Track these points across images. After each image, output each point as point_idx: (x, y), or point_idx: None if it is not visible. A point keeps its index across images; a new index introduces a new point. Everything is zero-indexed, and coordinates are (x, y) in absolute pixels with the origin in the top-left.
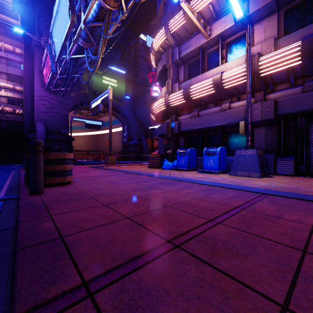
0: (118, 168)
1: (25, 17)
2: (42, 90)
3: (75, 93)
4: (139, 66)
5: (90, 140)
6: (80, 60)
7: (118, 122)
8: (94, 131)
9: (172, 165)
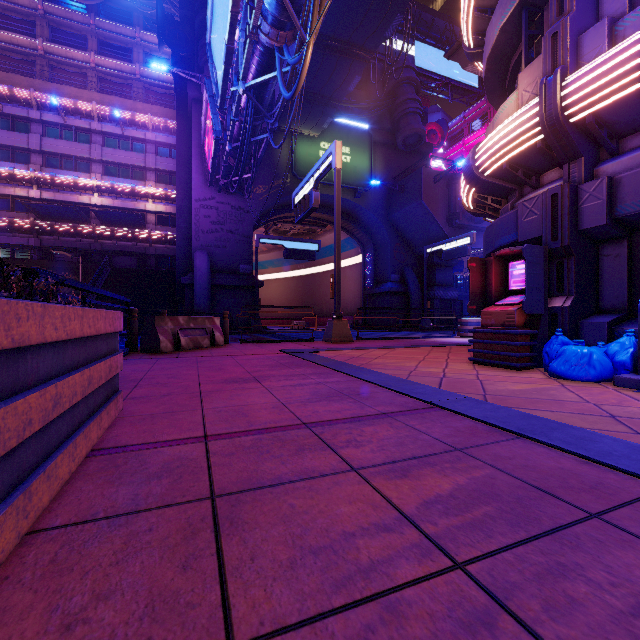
0: (364, 364)
1: (177, 50)
2: (204, 187)
3: (264, 187)
4: (402, 106)
5: (296, 286)
6: (269, 94)
7: (353, 243)
8: (304, 268)
9: (610, 362)
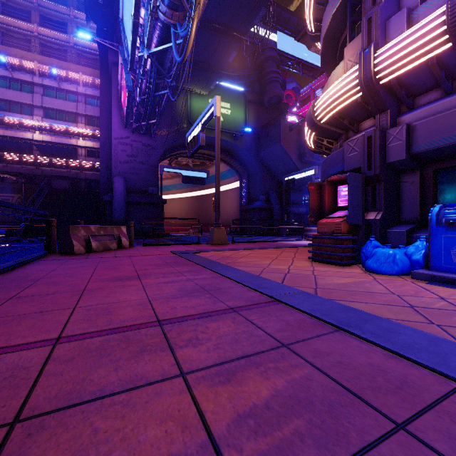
0: (230, 262)
1: (100, 25)
2: (121, 129)
3: (167, 130)
4: (267, 76)
5: (192, 203)
6: (168, 60)
7: (233, 173)
8: (198, 190)
9: (408, 260)
